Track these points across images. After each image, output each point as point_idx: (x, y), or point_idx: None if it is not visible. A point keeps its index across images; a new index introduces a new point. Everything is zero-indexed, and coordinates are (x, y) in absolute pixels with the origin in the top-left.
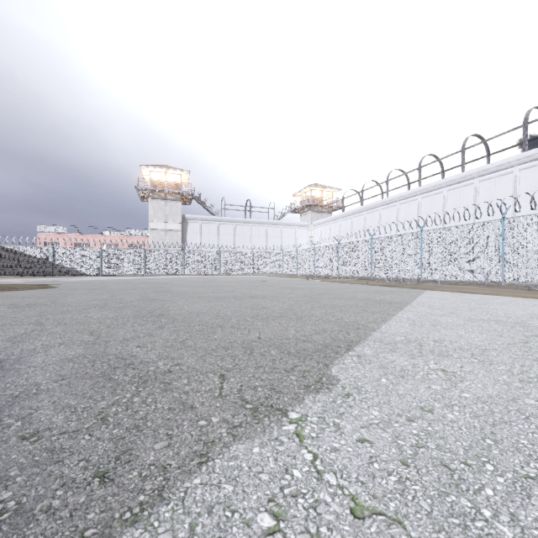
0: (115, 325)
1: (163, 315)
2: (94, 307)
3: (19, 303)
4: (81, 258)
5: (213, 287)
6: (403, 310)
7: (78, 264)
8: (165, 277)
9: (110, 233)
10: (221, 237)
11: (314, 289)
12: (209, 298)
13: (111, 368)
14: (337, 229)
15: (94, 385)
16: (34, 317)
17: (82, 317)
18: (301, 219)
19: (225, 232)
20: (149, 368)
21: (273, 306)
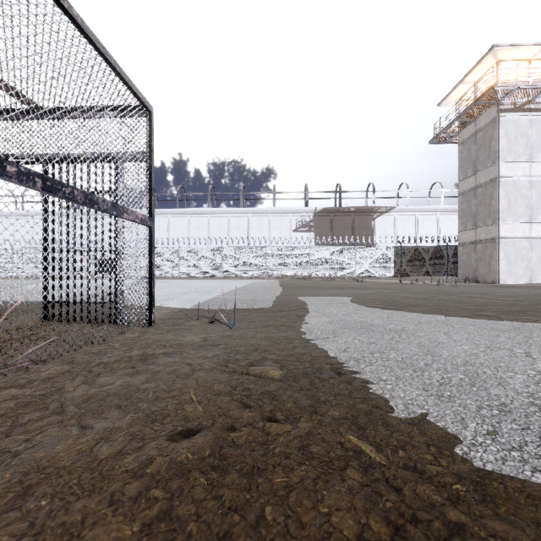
0: None
1: None
2: None
3: None
4: None
5: None
6: None
7: None
8: None
9: None
10: None
11: None
12: None
13: None
14: None
15: None
16: None
17: None
18: None
19: None
20: None
21: None
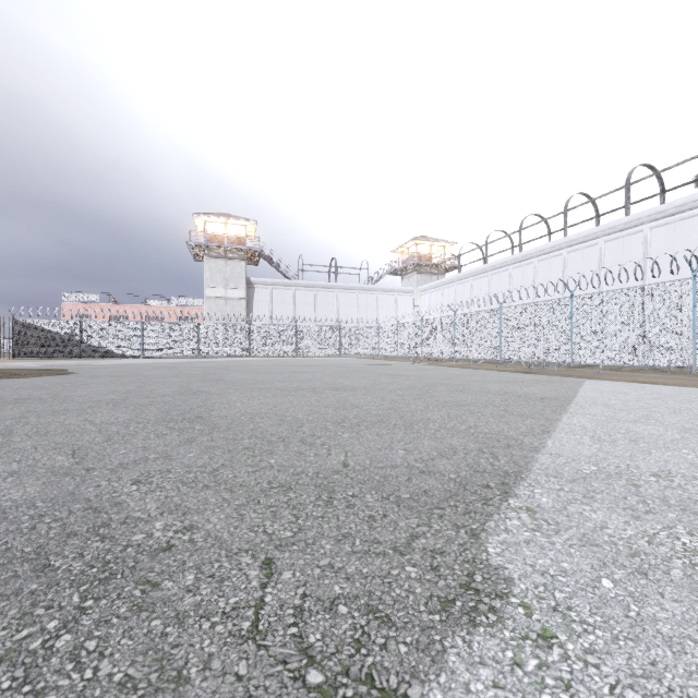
0: (120, 437)
1: (200, 419)
2: (106, 404)
3: (6, 398)
4: (116, 335)
5: (283, 374)
6: (567, 412)
7: (112, 342)
8: (223, 360)
9: (155, 302)
10: (298, 307)
11: (425, 377)
12: (275, 391)
13: (61, 536)
14: (451, 295)
15: (1, 587)
16: (8, 420)
17: (79, 421)
18: (403, 283)
19: (303, 300)
20: (132, 537)
21: (367, 404)
